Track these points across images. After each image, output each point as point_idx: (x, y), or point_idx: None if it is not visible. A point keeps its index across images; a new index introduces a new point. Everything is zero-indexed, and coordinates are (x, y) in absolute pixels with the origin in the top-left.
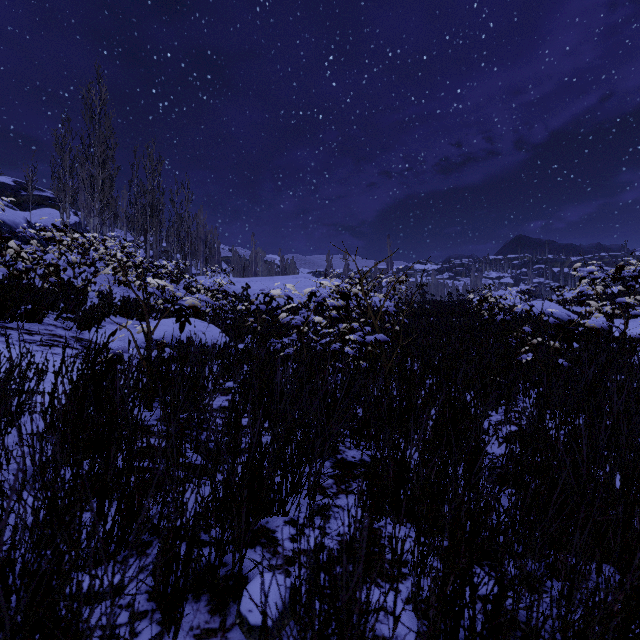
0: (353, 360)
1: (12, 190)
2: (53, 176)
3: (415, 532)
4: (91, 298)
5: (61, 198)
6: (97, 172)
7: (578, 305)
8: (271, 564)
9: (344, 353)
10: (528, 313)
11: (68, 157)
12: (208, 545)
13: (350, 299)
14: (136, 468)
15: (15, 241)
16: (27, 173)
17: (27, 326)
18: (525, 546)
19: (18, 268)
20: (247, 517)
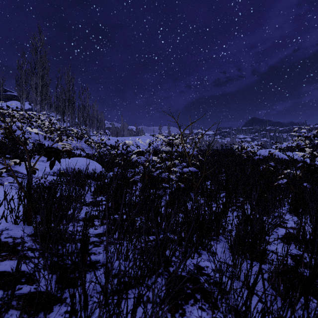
0: (176, 183)
1: None
2: (16, 84)
3: None
4: (30, 147)
5: (20, 95)
6: (38, 81)
7: (286, 151)
8: None
9: (169, 178)
10: (271, 155)
11: (24, 74)
12: None
13: (174, 146)
14: None
15: None
16: None
17: None
18: None
19: None
20: None
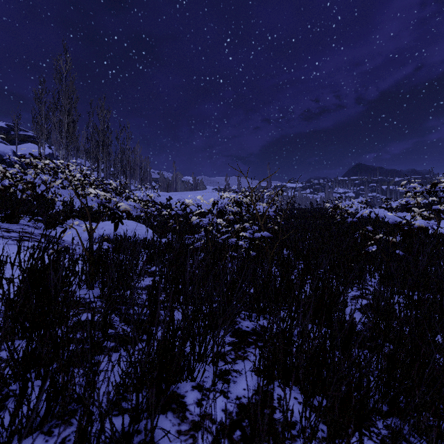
0: (245, 251)
1: (5, 131)
2: (33, 121)
3: (303, 400)
4: (58, 206)
5: (39, 136)
6: (64, 118)
7: (400, 211)
8: (180, 430)
9: (238, 245)
10: (370, 216)
11: (44, 107)
12: (126, 412)
13: (243, 206)
14: (73, 340)
15: (2, 165)
16: (14, 118)
17: (6, 226)
18: (390, 406)
19: (3, 184)
20: (160, 386)
